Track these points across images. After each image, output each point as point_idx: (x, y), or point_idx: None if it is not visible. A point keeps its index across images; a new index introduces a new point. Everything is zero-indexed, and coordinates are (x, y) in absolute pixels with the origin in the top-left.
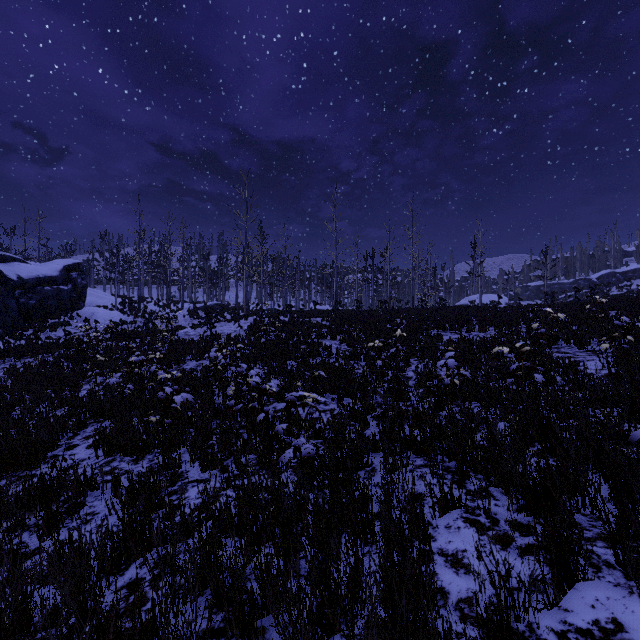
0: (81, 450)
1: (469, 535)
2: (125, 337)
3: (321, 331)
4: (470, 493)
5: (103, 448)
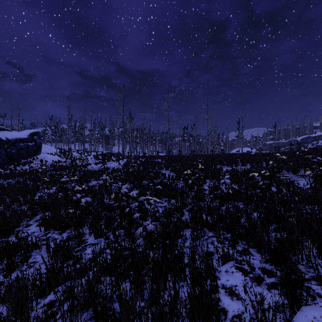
0: (33, 227)
1: (238, 276)
2: (60, 169)
3: (160, 166)
4: (239, 252)
5: (43, 226)
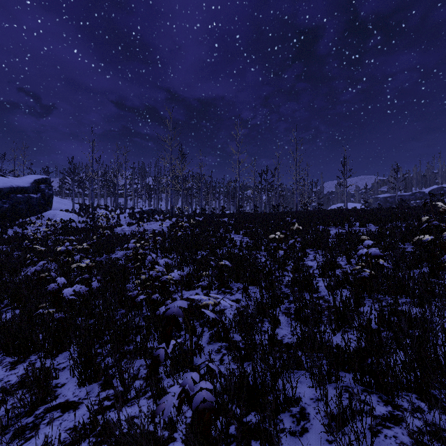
0: None
1: None
2: (73, 232)
3: (227, 227)
4: None
5: None
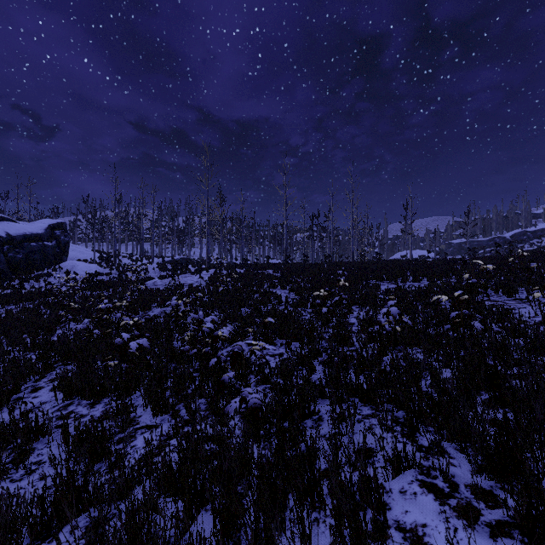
0: (44, 392)
1: (428, 504)
2: (99, 287)
3: (272, 281)
4: (425, 452)
5: (62, 392)
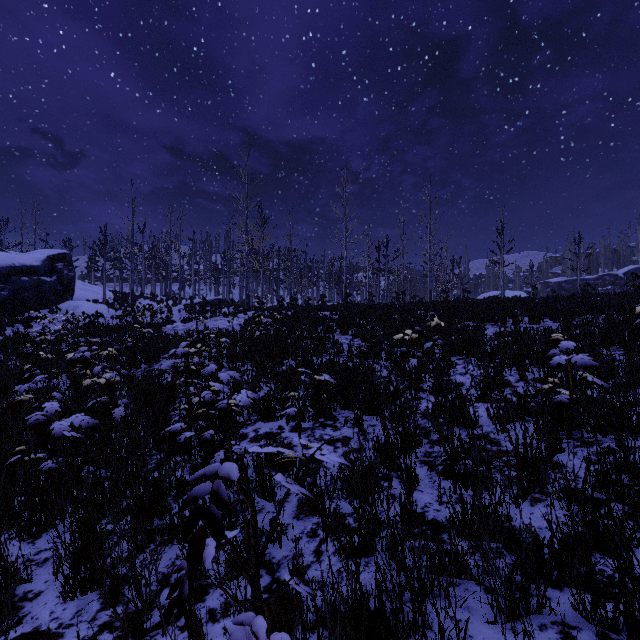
0: None
1: None
2: (100, 332)
3: (329, 324)
4: None
5: None
